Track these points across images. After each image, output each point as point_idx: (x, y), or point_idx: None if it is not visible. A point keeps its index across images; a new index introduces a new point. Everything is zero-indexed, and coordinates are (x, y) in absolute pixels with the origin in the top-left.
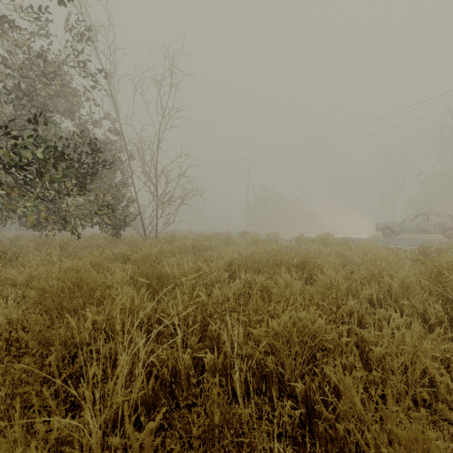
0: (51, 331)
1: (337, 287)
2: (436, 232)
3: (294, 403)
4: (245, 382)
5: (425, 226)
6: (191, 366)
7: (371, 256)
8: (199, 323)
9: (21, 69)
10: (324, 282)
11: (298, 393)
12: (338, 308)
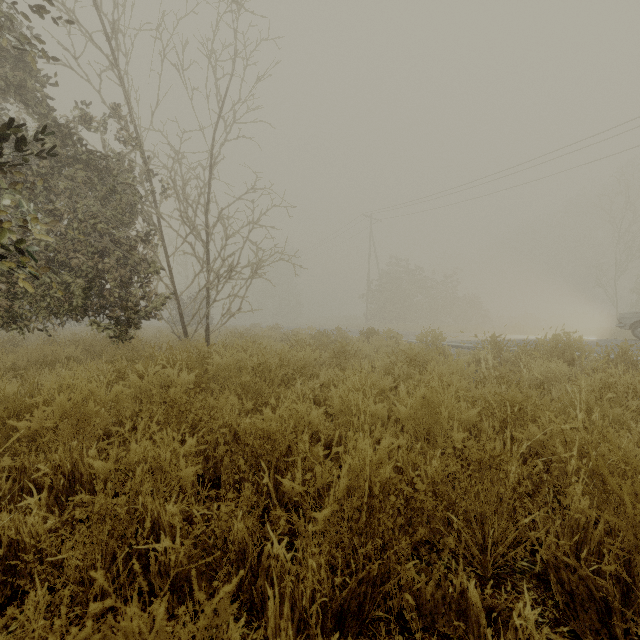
0: None
1: None
2: None
3: None
4: None
5: None
6: None
7: None
8: None
9: None
10: None
11: None
12: None
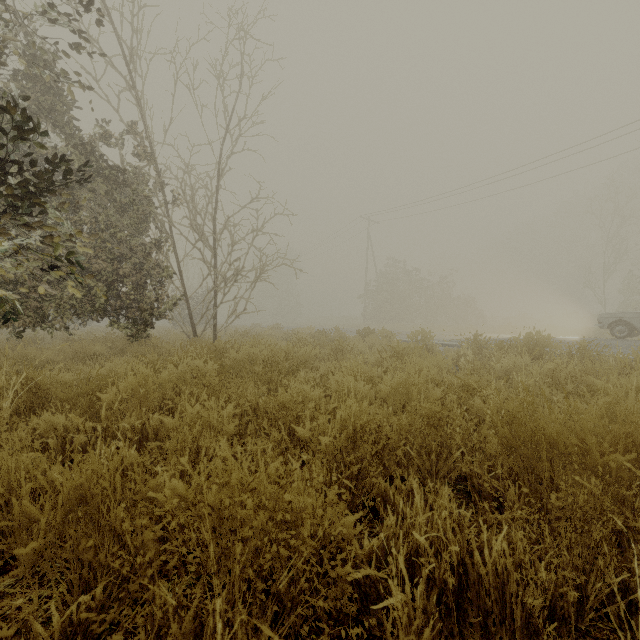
0: None
1: None
2: None
3: None
4: None
5: None
6: None
7: None
8: None
9: None
10: None
11: None
12: None
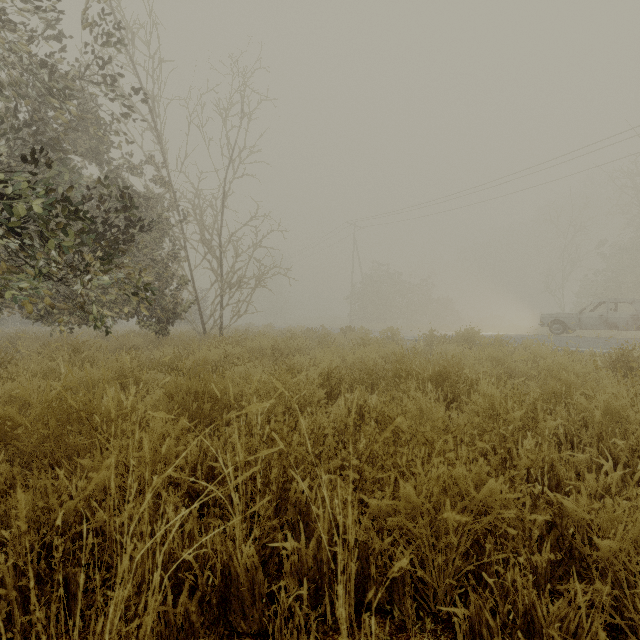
0: (8, 500)
1: (504, 416)
2: (629, 328)
3: (444, 633)
4: (356, 590)
5: (612, 319)
6: (257, 566)
7: (547, 364)
8: (277, 478)
9: (18, 85)
10: (482, 408)
11: (457, 627)
12: (508, 451)
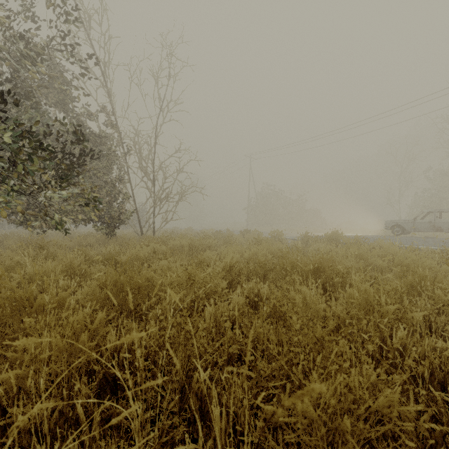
0: None
1: (377, 308)
2: None
3: None
4: None
5: (438, 224)
6: None
7: (401, 260)
8: (182, 366)
9: (0, 51)
10: (358, 301)
11: None
12: (383, 340)
